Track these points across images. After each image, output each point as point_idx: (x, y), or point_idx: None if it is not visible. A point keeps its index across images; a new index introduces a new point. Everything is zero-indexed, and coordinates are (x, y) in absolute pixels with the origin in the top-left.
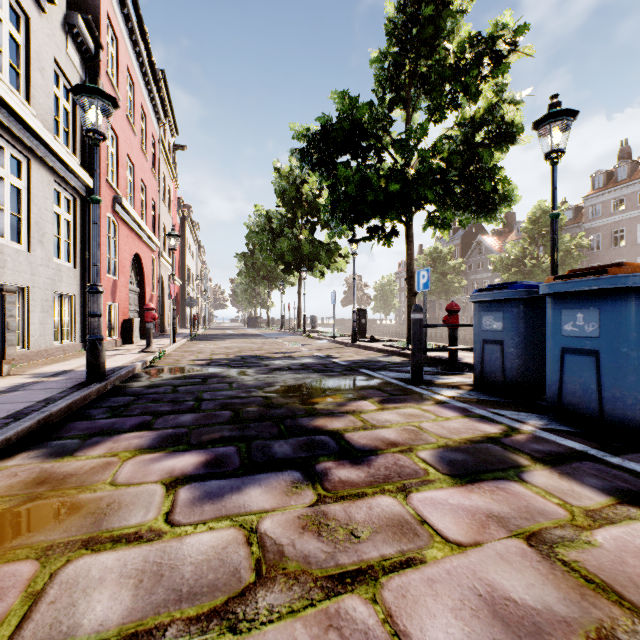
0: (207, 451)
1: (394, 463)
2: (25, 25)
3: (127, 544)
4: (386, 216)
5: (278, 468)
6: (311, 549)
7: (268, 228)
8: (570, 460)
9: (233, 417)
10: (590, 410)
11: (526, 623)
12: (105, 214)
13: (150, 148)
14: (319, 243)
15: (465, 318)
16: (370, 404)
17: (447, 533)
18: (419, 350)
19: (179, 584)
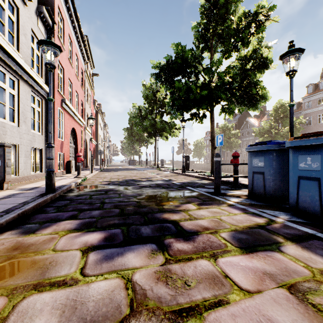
0: (105, 231)
1: (207, 240)
2: (16, 12)
3: (58, 287)
4: (200, 107)
5: (143, 242)
6: (162, 293)
7: (139, 115)
8: (306, 239)
9: (120, 212)
10: (315, 210)
11: None
12: (57, 108)
13: (80, 75)
14: (165, 122)
15: (240, 160)
16: (193, 206)
17: (241, 284)
18: (218, 177)
19: (85, 314)
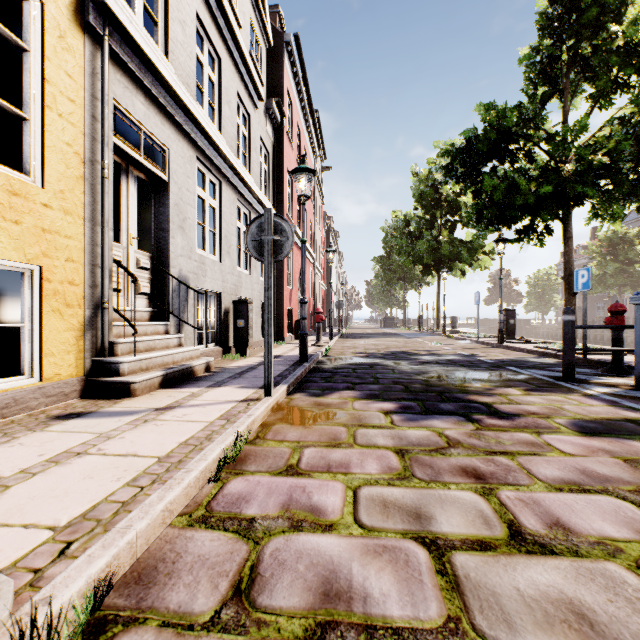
0: (397, 403)
1: (532, 422)
2: (248, 123)
3: (379, 428)
4: (537, 217)
5: (447, 414)
6: (475, 443)
7: (406, 232)
8: None
9: (405, 389)
10: None
11: (601, 478)
12: None
13: None
14: (460, 242)
15: None
16: (515, 391)
17: (564, 450)
18: (570, 350)
19: (411, 441)
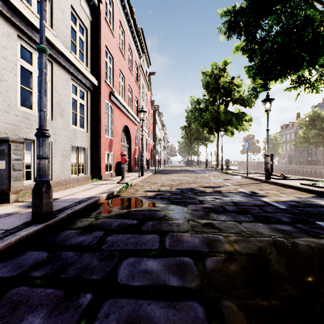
0: None
1: None
2: None
3: None
4: (323, 57)
5: None
6: None
7: (198, 108)
8: None
9: None
10: None
11: None
12: (104, 100)
13: (134, 69)
14: (231, 113)
15: None
16: None
17: None
18: None
19: None
